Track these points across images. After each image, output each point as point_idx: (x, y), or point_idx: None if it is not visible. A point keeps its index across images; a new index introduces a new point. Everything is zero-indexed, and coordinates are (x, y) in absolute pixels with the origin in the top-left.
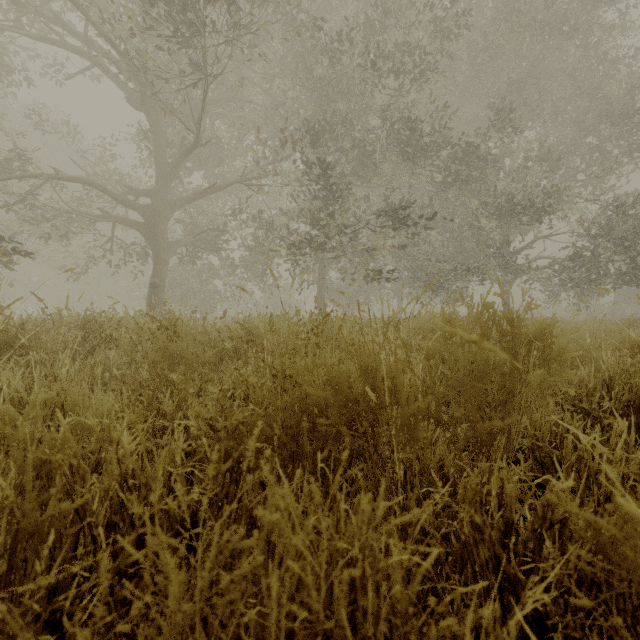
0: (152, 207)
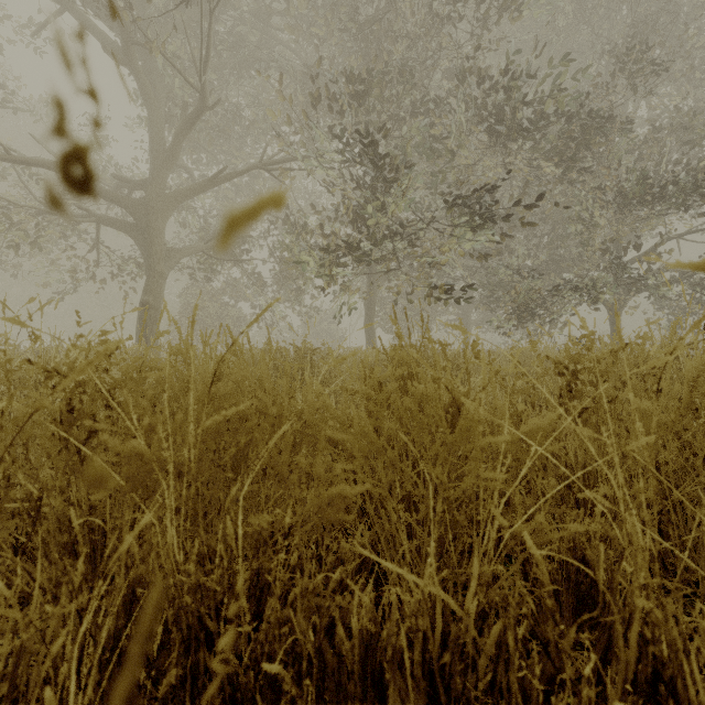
0: (144, 201)
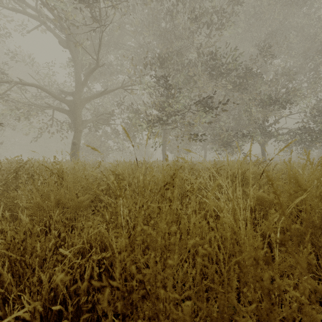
0: (73, 101)
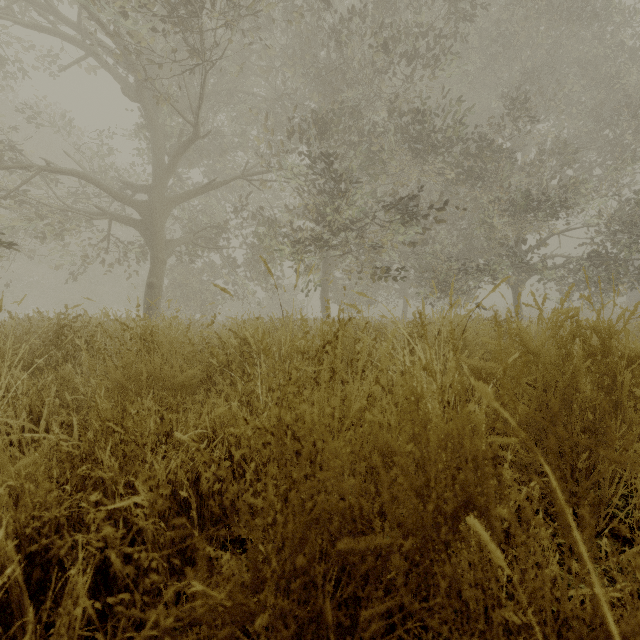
0: (149, 204)
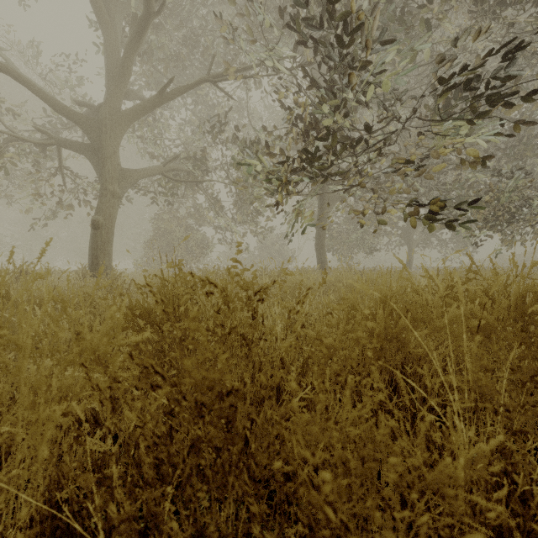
0: (97, 121)
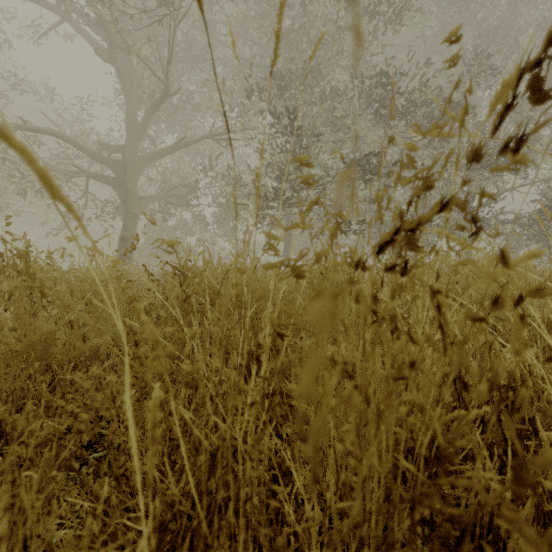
0: (122, 162)
